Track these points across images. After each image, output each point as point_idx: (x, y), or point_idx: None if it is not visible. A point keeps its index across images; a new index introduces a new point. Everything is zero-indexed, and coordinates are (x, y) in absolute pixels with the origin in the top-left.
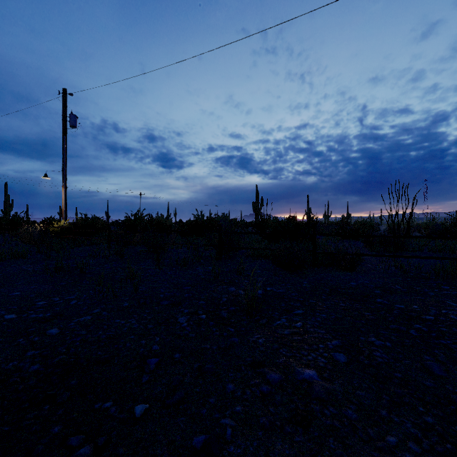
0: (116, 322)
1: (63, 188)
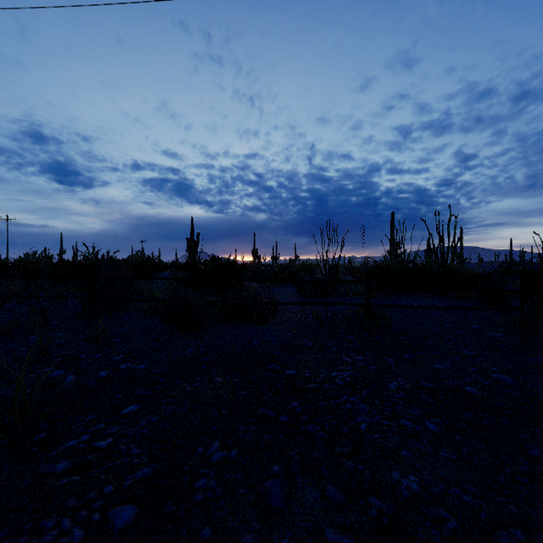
0: None
1: None
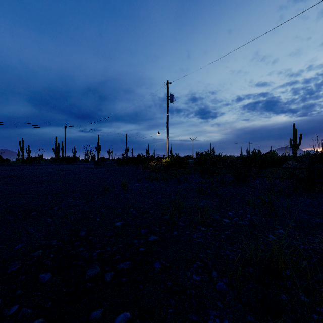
0: (311, 238)
1: (167, 139)
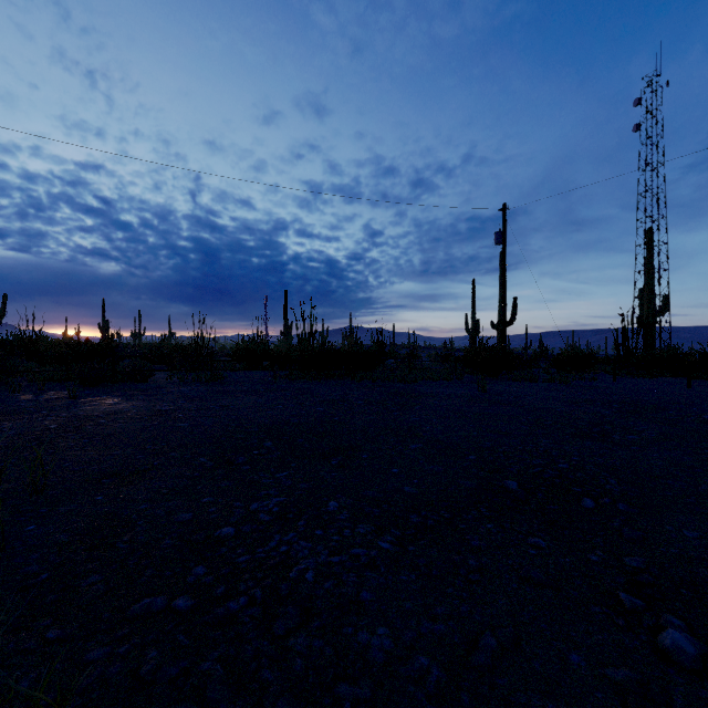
0: None
1: None
